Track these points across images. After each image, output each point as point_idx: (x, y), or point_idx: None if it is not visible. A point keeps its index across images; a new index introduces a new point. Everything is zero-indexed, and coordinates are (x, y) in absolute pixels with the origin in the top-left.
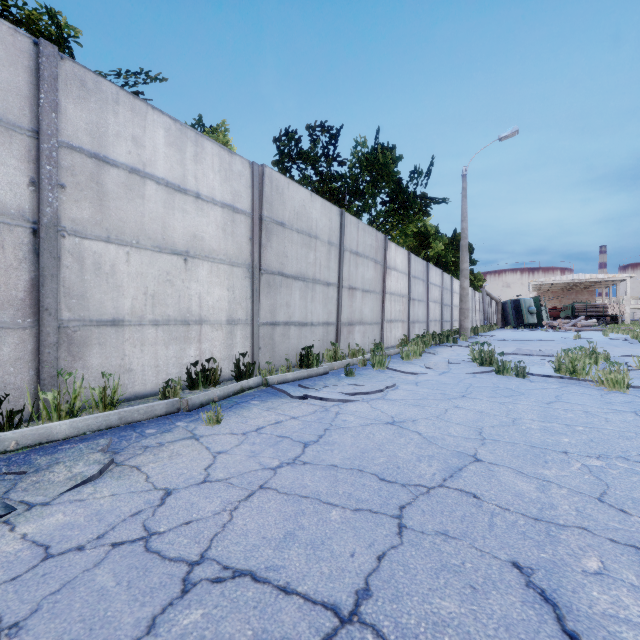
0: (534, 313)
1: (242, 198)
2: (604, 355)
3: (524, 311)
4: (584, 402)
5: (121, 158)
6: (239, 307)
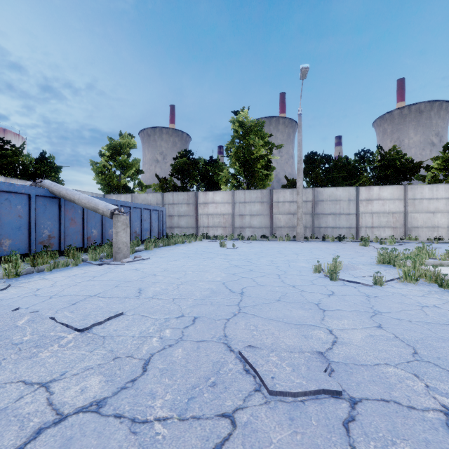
0: None
1: None
2: None
3: None
4: None
5: (418, 197)
6: None
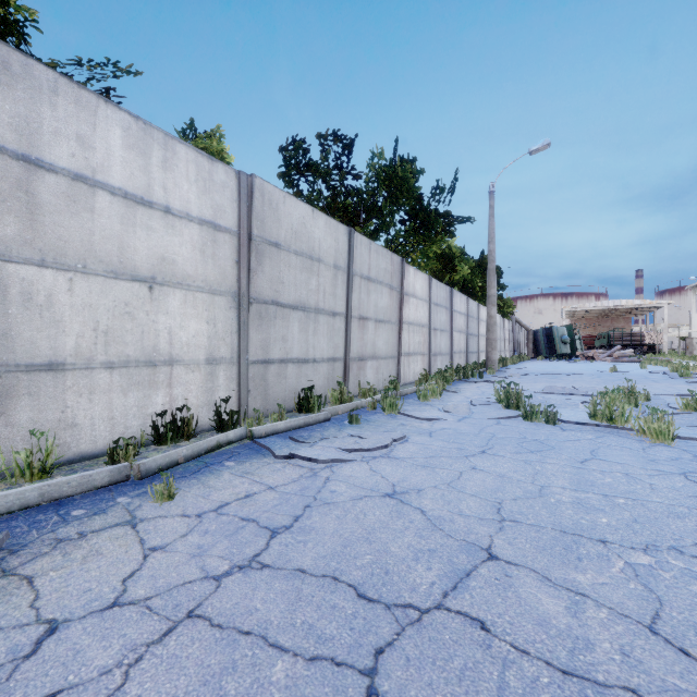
0: (567, 342)
1: (226, 214)
2: (644, 395)
3: (557, 340)
4: (624, 460)
5: (61, 162)
6: (222, 343)
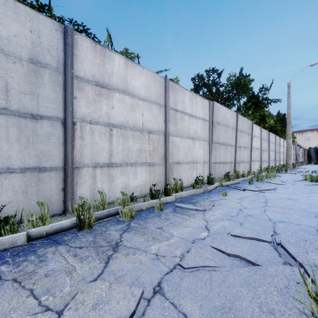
0: None
1: (206, 115)
2: None
3: None
4: None
5: (180, 109)
6: (206, 156)
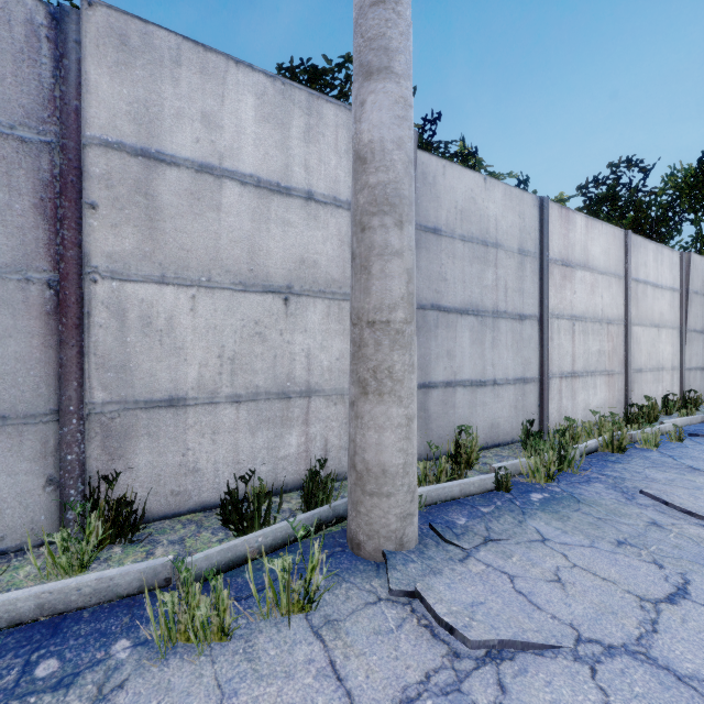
0: None
1: (676, 280)
2: None
3: None
4: None
5: (641, 277)
6: (675, 358)
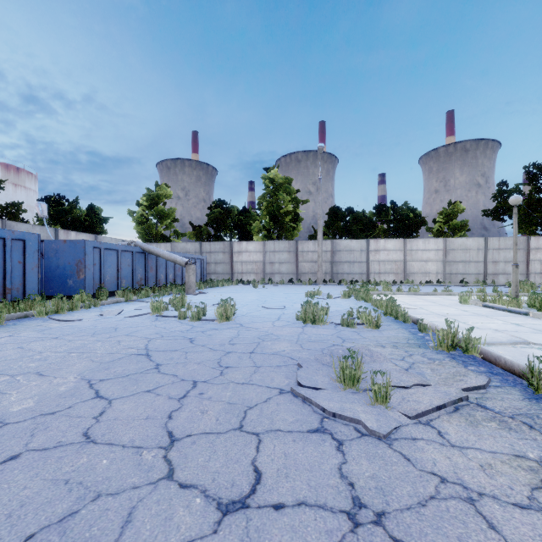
0: None
1: (440, 247)
2: None
3: None
4: None
5: (414, 249)
6: (439, 270)
